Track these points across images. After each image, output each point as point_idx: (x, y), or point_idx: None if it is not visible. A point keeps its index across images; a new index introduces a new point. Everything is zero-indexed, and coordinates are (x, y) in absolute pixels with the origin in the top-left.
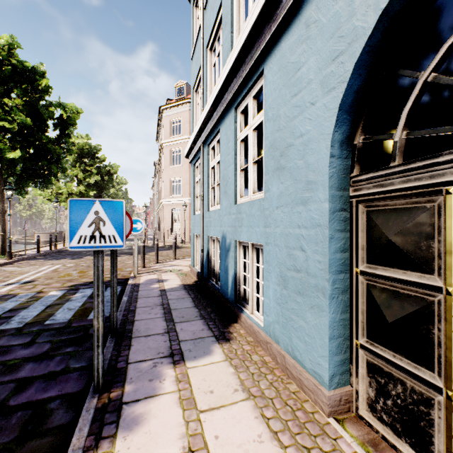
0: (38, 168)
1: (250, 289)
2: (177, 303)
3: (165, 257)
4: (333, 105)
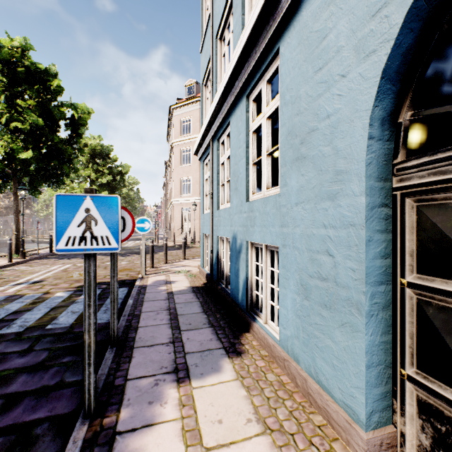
0: (51, 168)
1: (263, 295)
2: (184, 307)
3: (175, 257)
4: (373, 73)
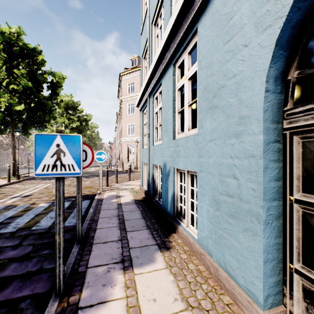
0: (37, 117)
1: (185, 207)
2: (129, 214)
3: (123, 178)
4: (269, 42)
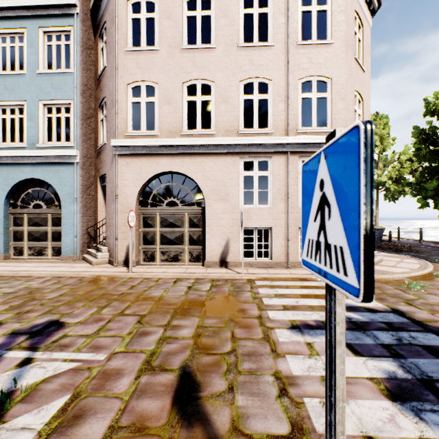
0: None
1: None
2: None
3: None
4: (5, 194)
